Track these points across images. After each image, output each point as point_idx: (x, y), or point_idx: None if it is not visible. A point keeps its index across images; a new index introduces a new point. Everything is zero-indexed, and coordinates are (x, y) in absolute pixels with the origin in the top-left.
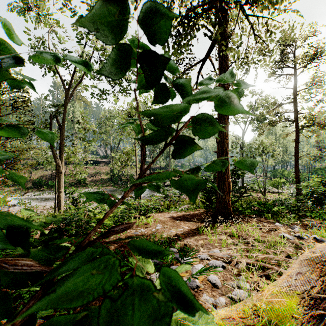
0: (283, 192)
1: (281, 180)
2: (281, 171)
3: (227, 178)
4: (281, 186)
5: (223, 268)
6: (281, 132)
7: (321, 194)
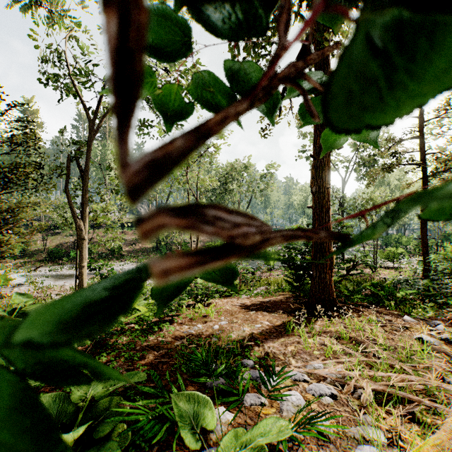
0: (401, 268)
1: (399, 249)
2: (397, 237)
3: (328, 246)
4: (398, 259)
5: (332, 398)
6: (397, 182)
7: None
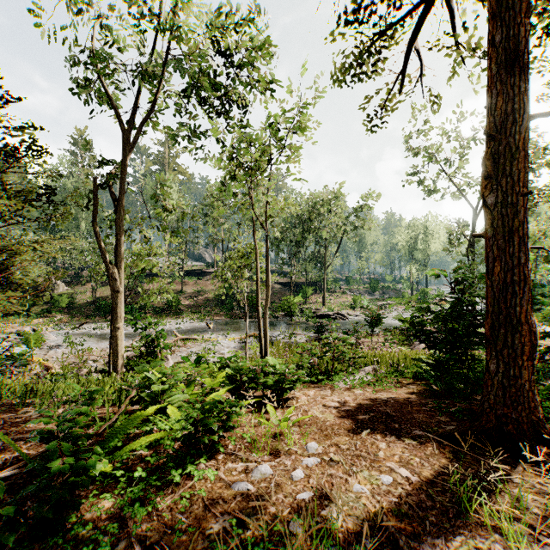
0: None
1: None
2: (549, 291)
3: (525, 313)
4: None
5: None
6: None
7: None
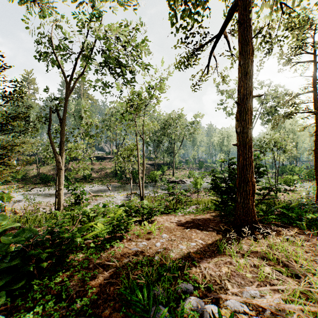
0: (296, 190)
1: (294, 177)
2: (290, 167)
3: (251, 177)
4: (293, 183)
5: None
6: (290, 126)
7: None
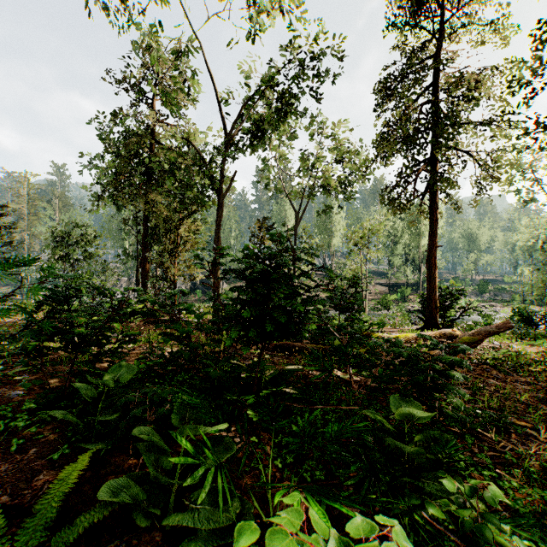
0: None
1: None
2: None
3: (434, 297)
4: None
5: None
6: None
7: (533, 316)
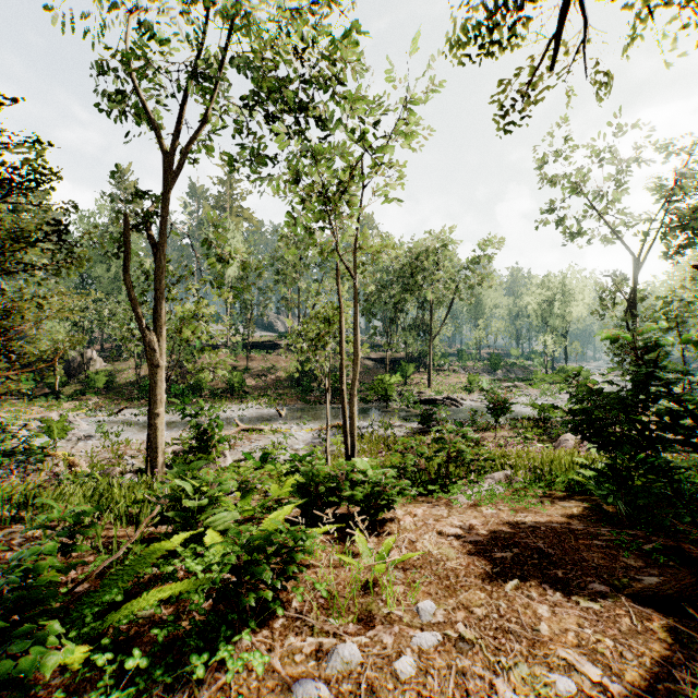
0: None
1: None
2: None
3: None
4: None
5: None
6: None
7: None
